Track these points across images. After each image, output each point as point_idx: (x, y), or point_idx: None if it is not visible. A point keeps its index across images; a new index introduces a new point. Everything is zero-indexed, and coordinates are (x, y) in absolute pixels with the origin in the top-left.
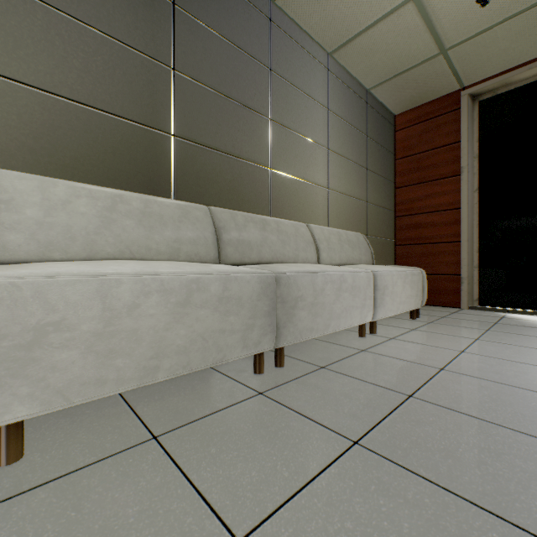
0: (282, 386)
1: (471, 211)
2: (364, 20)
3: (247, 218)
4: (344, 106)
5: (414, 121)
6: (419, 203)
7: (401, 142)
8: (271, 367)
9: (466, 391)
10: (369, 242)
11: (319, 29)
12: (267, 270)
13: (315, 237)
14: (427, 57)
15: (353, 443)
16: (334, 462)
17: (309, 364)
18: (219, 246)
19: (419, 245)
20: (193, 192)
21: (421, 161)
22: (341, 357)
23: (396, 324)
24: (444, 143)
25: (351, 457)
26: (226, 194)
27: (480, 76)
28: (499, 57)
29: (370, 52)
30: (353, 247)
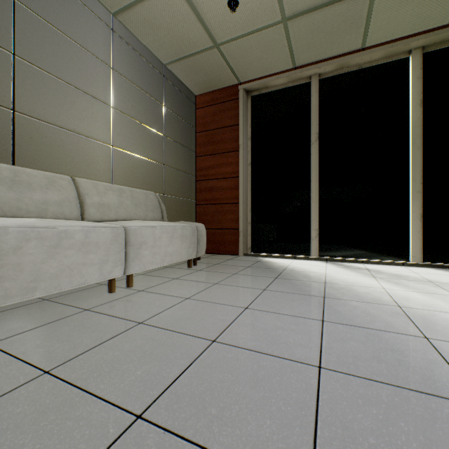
0: None
1: (247, 180)
2: None
3: None
4: (135, 72)
5: (210, 103)
6: (212, 170)
7: (200, 118)
8: None
9: (128, 350)
10: (167, 201)
11: None
12: None
13: (81, 191)
14: (206, 47)
15: None
16: None
17: None
18: None
19: (213, 205)
20: None
21: (214, 136)
22: (42, 324)
23: (167, 274)
24: (229, 124)
25: None
26: None
27: (249, 76)
28: (258, 63)
29: (154, 26)
30: (138, 204)
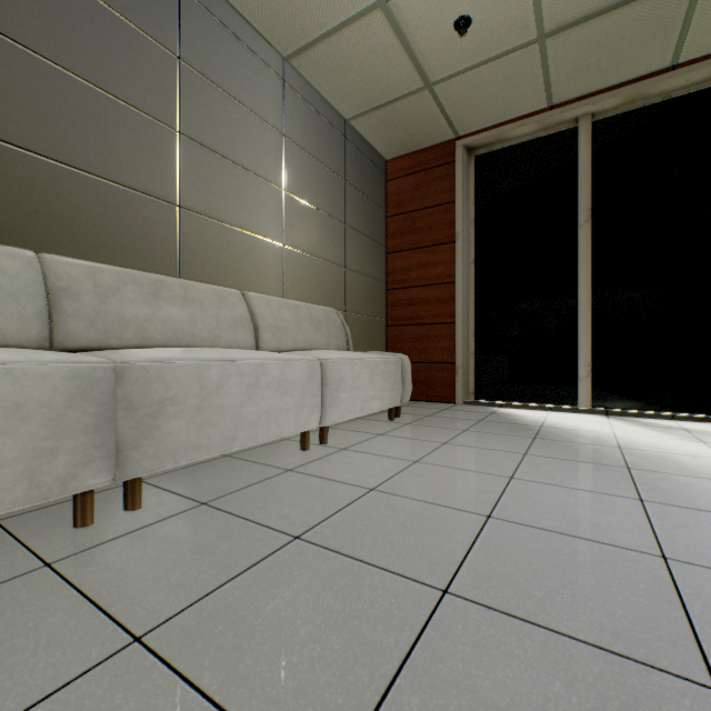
0: (103, 545)
1: (468, 287)
2: (324, 20)
3: (123, 277)
4: (310, 136)
5: (408, 170)
6: (413, 274)
7: (394, 195)
8: (115, 513)
9: (379, 520)
10: (349, 321)
11: (263, 19)
12: (103, 358)
13: (254, 310)
14: (411, 89)
15: (132, 641)
16: (58, 691)
17: (186, 500)
18: (52, 318)
19: (414, 326)
20: (11, 228)
21: (415, 222)
22: (247, 484)
23: (365, 428)
24: (439, 201)
25: (103, 673)
26: (89, 237)
27: (474, 126)
28: (490, 106)
29: (340, 68)
30: (318, 327)
